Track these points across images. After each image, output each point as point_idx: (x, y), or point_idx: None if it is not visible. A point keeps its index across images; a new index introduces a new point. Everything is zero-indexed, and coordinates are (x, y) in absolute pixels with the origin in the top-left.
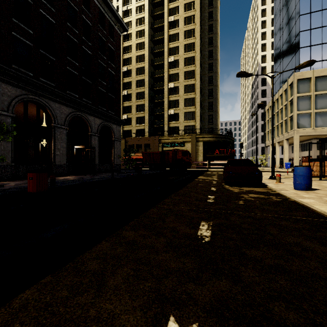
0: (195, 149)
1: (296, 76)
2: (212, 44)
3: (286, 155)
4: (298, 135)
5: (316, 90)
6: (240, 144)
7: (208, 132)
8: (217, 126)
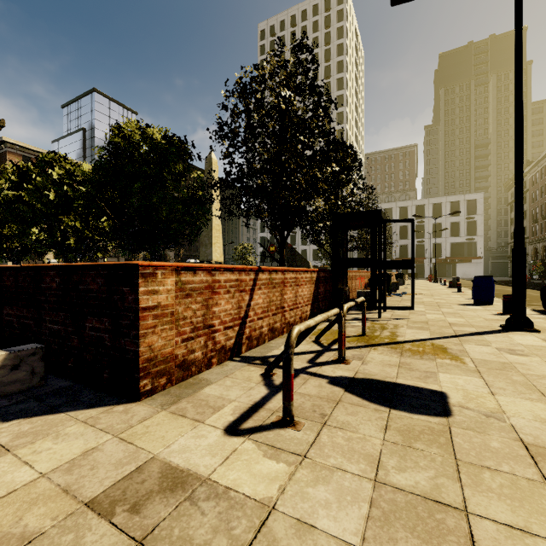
0: None
1: None
2: None
3: None
4: None
5: None
6: None
7: None
8: None
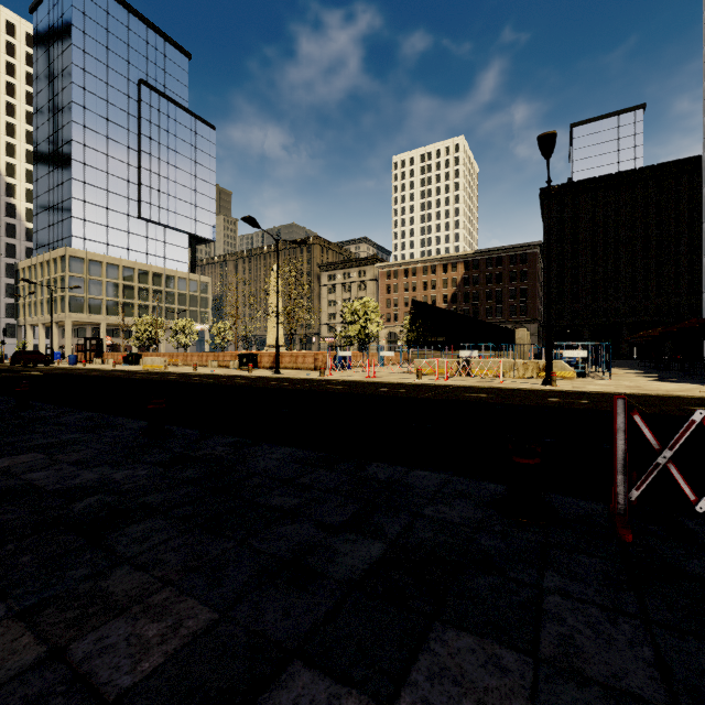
0: None
1: (68, 252)
2: None
3: (56, 342)
4: (71, 320)
5: (90, 274)
6: (3, 330)
7: None
8: None
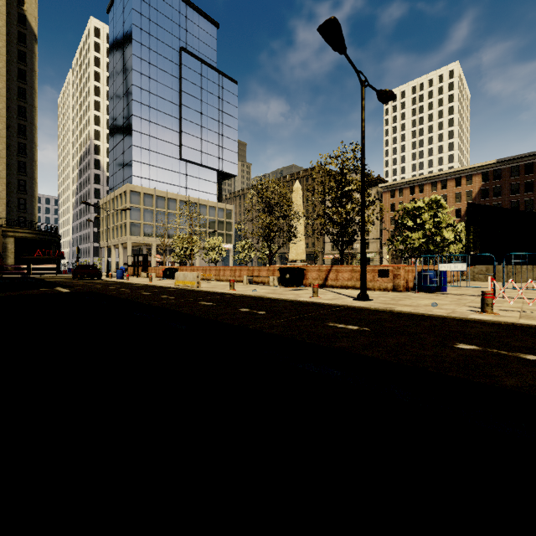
0: (0, 247)
1: (129, 187)
2: (25, 98)
3: (121, 260)
4: (131, 241)
5: (144, 205)
6: (77, 249)
7: (18, 223)
8: (34, 216)
